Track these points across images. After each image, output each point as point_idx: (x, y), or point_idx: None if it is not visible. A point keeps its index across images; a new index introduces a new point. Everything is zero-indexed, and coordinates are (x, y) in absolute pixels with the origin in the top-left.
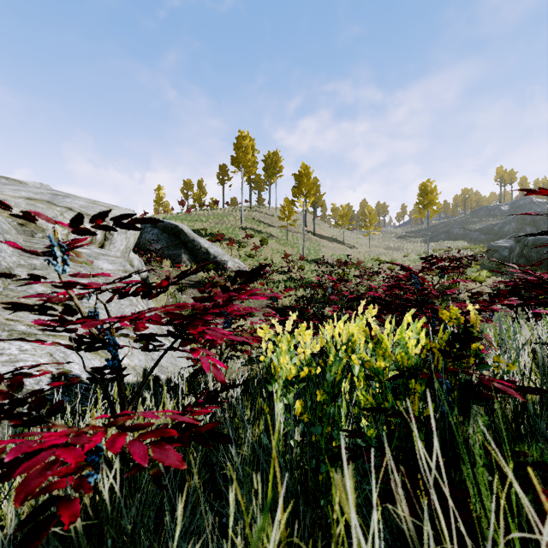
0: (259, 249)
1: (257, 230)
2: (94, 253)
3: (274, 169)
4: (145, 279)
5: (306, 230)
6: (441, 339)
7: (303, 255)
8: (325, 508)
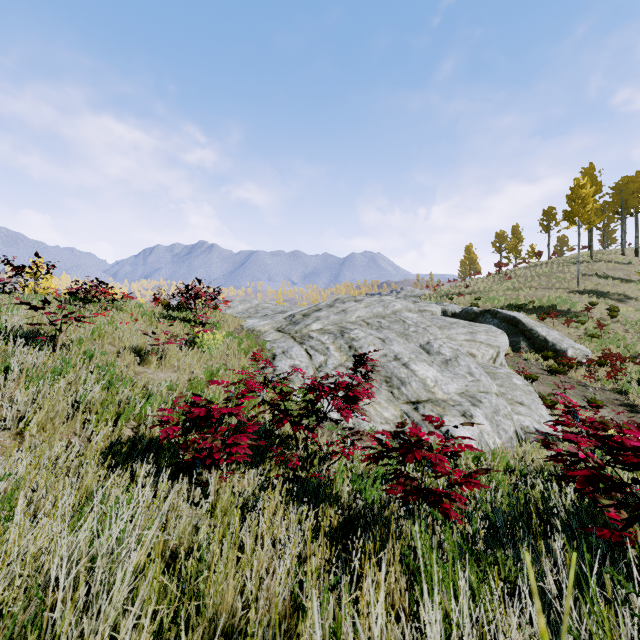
0: (604, 323)
1: (601, 293)
2: (506, 372)
3: (632, 198)
4: None
5: None
6: None
7: None
8: None
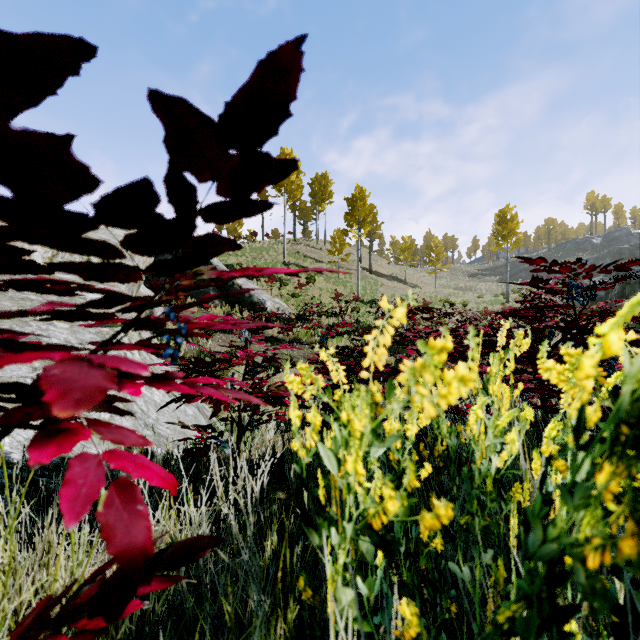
0: (304, 288)
1: (302, 266)
2: (80, 279)
3: (323, 194)
4: None
5: (361, 267)
6: None
7: (358, 295)
8: None
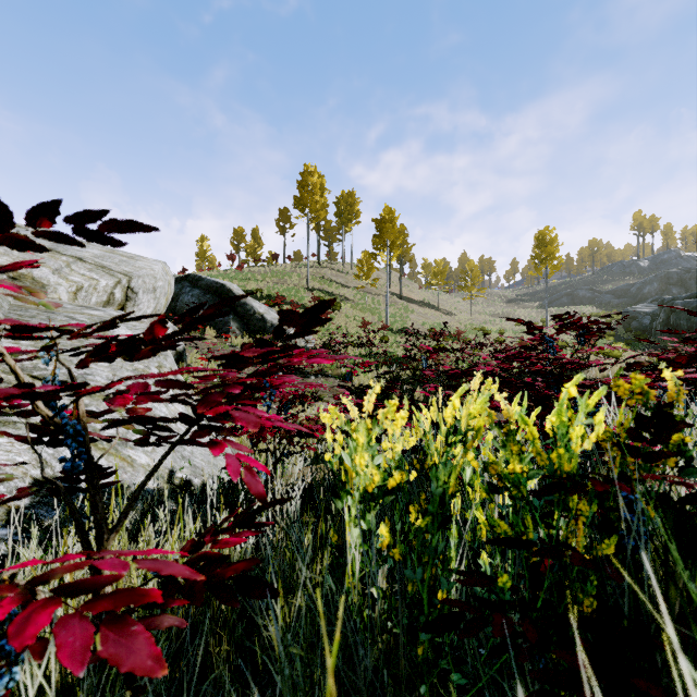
0: (329, 316)
1: (327, 292)
2: (109, 315)
3: (349, 213)
4: (180, 353)
5: (391, 292)
6: (620, 426)
7: (386, 324)
8: (426, 692)
